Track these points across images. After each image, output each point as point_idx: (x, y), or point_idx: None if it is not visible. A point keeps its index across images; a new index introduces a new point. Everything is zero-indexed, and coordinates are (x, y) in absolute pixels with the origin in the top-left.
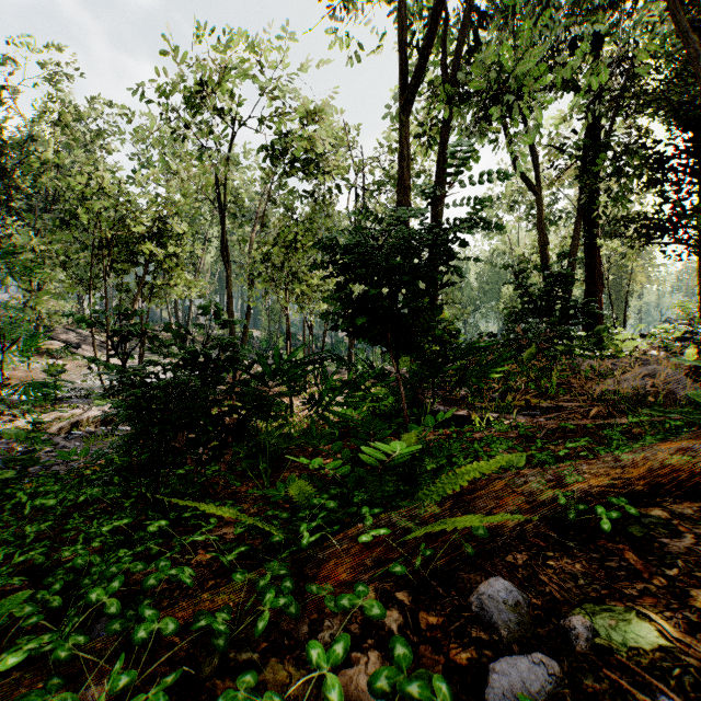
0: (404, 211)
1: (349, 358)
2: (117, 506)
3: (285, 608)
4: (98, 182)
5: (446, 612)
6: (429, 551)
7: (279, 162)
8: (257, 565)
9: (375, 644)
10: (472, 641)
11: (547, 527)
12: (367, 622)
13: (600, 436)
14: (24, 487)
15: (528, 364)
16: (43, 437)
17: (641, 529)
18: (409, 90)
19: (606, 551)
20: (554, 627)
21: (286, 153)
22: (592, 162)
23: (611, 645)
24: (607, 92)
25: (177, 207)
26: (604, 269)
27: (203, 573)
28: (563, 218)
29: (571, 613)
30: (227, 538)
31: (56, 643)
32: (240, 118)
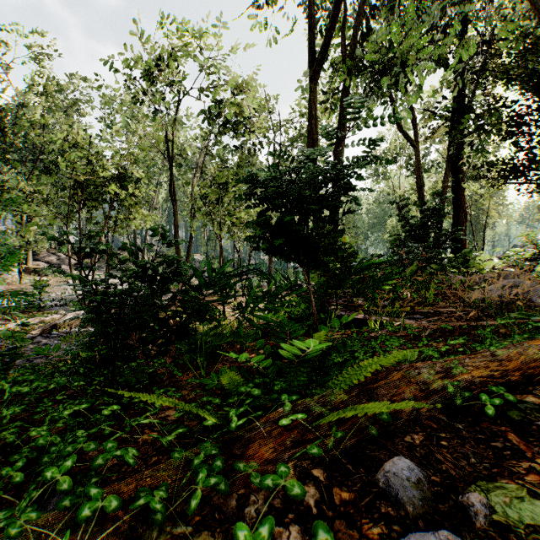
0: (315, 152)
1: (270, 273)
2: (82, 392)
3: (216, 485)
4: (72, 137)
5: (356, 488)
6: (340, 433)
7: (215, 123)
8: (194, 444)
9: (295, 518)
10: (382, 516)
11: (438, 411)
12: (288, 497)
13: (473, 335)
14: (8, 377)
15: (410, 279)
16: (29, 336)
17: (518, 413)
18: (316, 63)
19: (490, 432)
20: (454, 502)
21: (220, 116)
22: (458, 122)
23: (508, 522)
24: (473, 63)
25: (135, 157)
26: (467, 206)
27: (147, 450)
28: (434, 167)
29: (467, 490)
30: (169, 419)
31: (9, 520)
32: (184, 89)
